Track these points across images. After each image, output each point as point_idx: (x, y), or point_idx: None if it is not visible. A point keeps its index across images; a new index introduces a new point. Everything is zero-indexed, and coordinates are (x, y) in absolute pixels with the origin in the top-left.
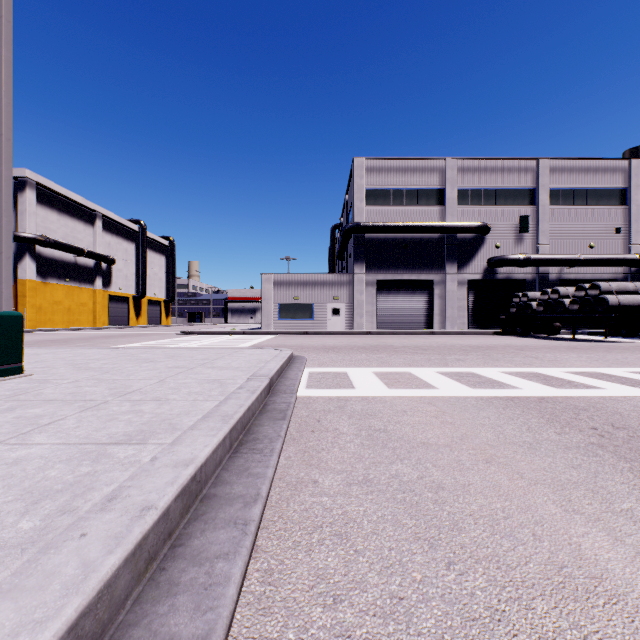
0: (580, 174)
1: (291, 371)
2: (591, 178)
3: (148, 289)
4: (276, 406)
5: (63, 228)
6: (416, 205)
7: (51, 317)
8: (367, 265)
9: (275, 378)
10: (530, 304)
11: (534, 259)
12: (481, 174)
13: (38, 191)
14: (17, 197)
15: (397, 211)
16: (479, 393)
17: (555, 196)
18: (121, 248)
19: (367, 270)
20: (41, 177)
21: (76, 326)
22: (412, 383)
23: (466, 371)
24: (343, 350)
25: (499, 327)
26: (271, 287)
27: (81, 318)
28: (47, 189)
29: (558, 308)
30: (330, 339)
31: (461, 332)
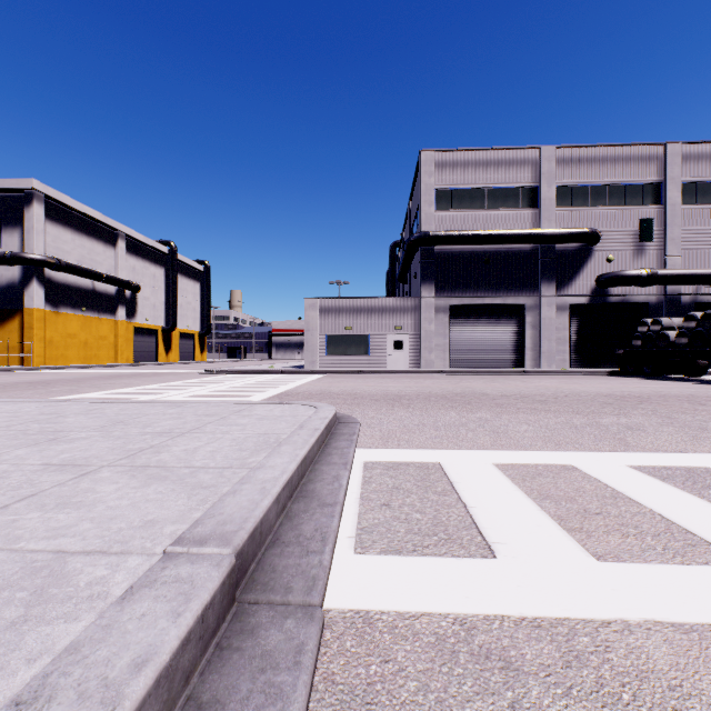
0: None
1: (326, 466)
2: None
3: (180, 320)
4: None
5: (78, 249)
6: (501, 208)
7: (64, 352)
8: (438, 286)
9: (275, 512)
10: (664, 334)
11: (662, 275)
12: (587, 166)
13: (48, 205)
14: (24, 212)
15: (476, 217)
16: None
17: (689, 192)
18: (148, 273)
19: (438, 292)
20: (51, 189)
21: (94, 363)
22: (631, 522)
23: (697, 466)
24: (416, 402)
25: (611, 365)
26: (317, 315)
27: (100, 353)
28: (59, 203)
29: None
30: (392, 382)
31: (563, 372)
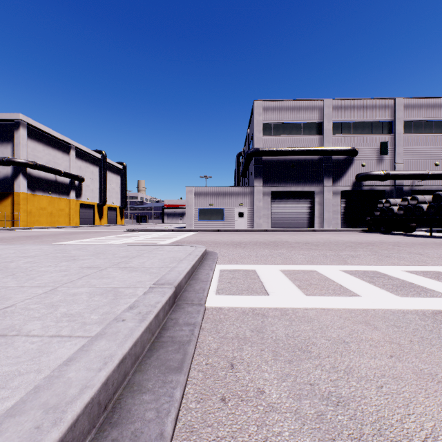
0: (428, 109)
1: (203, 270)
2: (436, 112)
3: (108, 199)
4: (176, 332)
5: (47, 156)
6: (301, 135)
7: (38, 219)
8: (264, 180)
9: (184, 282)
10: (392, 208)
11: (392, 174)
12: (350, 111)
13: (29, 129)
14: (14, 134)
15: (286, 139)
16: (413, 304)
17: (408, 126)
18: (89, 170)
19: (264, 184)
20: (30, 119)
21: (56, 225)
22: (326, 286)
23: (370, 270)
24: (248, 246)
25: (364, 226)
26: (193, 197)
27: (60, 219)
28: (35, 128)
29: (416, 211)
30: (237, 235)
31: (336, 230)
